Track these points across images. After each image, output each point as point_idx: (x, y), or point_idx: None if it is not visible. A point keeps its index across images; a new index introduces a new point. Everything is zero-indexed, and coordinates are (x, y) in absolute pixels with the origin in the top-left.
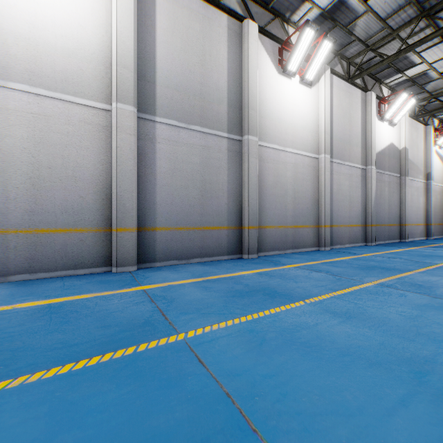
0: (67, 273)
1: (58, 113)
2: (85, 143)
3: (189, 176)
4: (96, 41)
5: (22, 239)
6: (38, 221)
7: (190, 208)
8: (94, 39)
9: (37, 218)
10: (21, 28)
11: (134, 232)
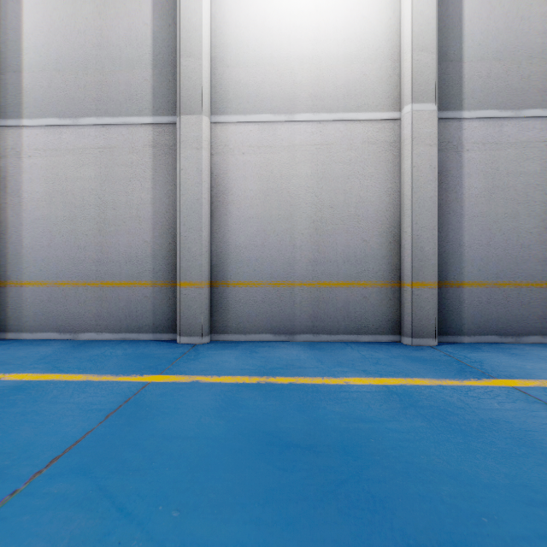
0: (349, 338)
1: (340, 139)
2: (368, 170)
3: (518, 196)
4: (381, 30)
5: (306, 293)
6: (320, 272)
7: (521, 249)
8: (379, 29)
9: (319, 269)
10: (304, 48)
11: (435, 289)
